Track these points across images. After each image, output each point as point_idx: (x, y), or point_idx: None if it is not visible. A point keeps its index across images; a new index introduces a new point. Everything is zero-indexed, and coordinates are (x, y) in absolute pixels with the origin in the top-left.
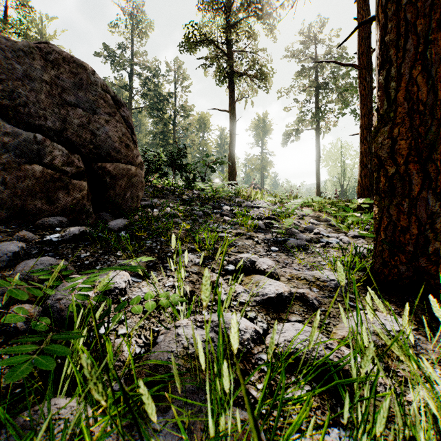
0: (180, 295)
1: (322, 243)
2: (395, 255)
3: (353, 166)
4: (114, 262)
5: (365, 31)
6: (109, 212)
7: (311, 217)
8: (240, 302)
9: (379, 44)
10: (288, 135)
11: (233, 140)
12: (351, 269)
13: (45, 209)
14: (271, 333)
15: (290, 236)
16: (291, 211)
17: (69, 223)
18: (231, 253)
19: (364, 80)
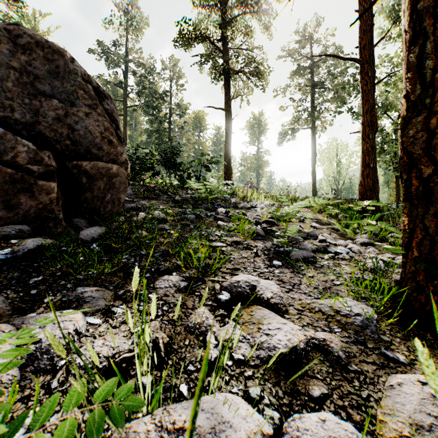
0: (149, 353)
1: (330, 254)
2: (433, 278)
3: (349, 165)
4: (71, 290)
5: (367, 23)
6: (85, 218)
7: (311, 219)
8: (237, 361)
9: (408, 14)
10: (284, 134)
11: (229, 139)
12: (371, 291)
13: (2, 215)
14: (287, 435)
15: (293, 245)
16: (293, 216)
17: (32, 232)
18: (226, 271)
19: (367, 75)
